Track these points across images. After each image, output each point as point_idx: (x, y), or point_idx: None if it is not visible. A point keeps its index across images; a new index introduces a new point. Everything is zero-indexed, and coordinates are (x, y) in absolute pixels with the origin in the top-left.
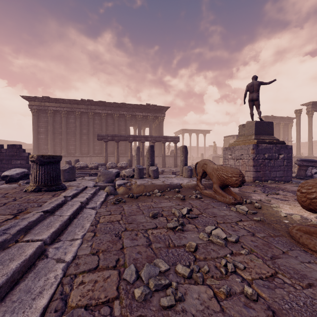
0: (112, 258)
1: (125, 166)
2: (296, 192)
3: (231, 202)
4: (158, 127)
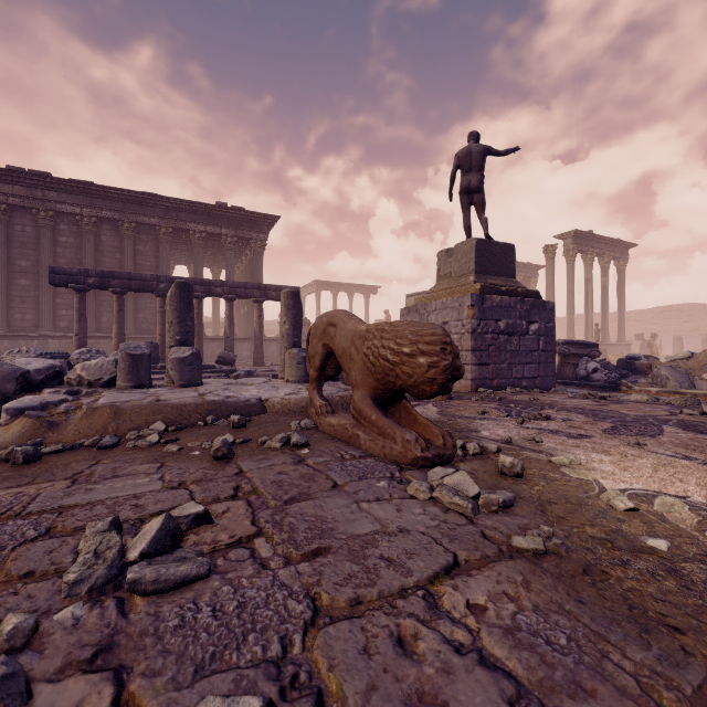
0: None
1: None
2: (588, 411)
3: (410, 458)
4: (252, 266)
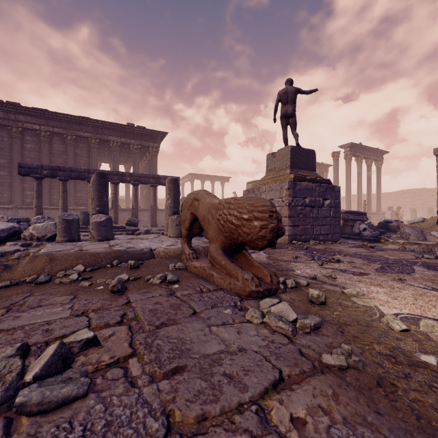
0: None
1: None
2: (363, 256)
3: (248, 292)
4: (150, 164)
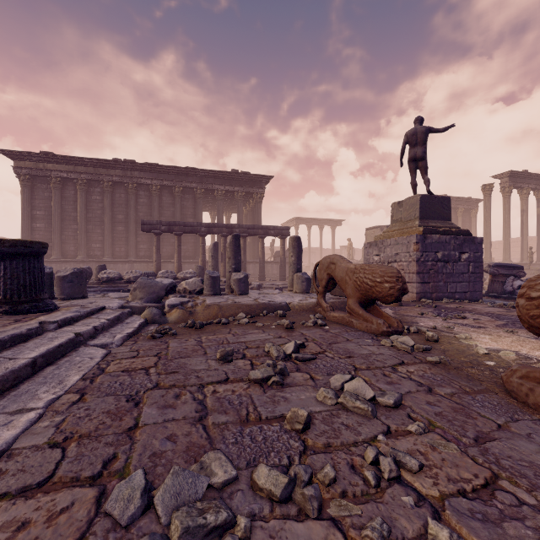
0: (97, 454)
1: (192, 277)
2: (495, 315)
3: (380, 331)
4: (253, 211)
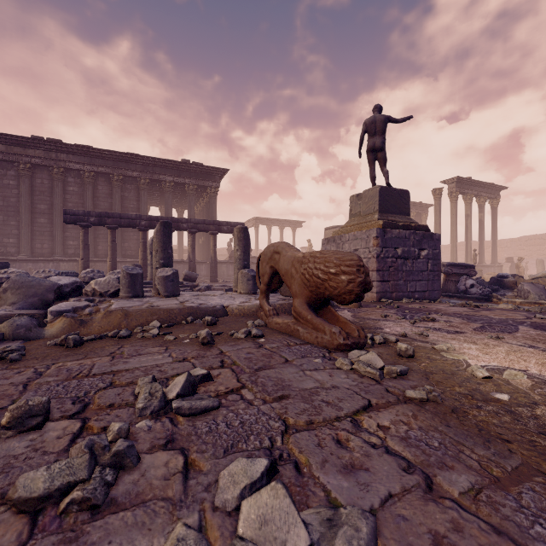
0: None
1: None
2: (464, 315)
3: (335, 345)
4: (207, 207)
